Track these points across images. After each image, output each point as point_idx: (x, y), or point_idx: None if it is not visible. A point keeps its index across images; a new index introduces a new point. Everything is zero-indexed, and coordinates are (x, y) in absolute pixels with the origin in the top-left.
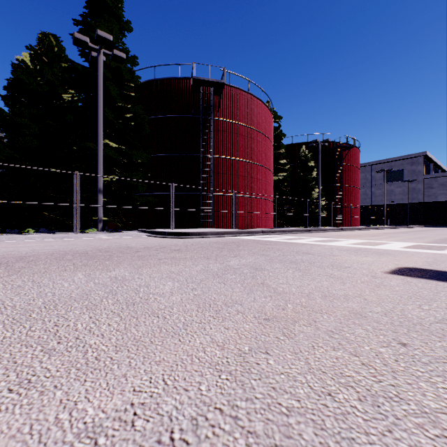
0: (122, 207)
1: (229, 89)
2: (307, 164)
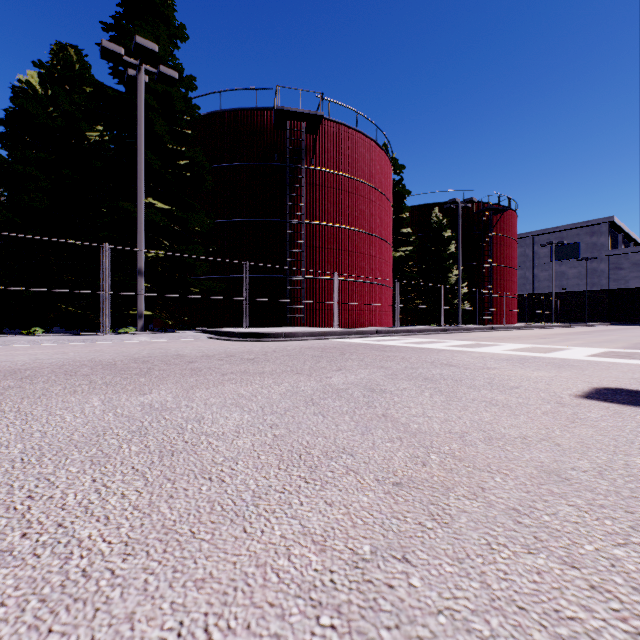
0: (173, 295)
1: (329, 124)
2: (442, 234)
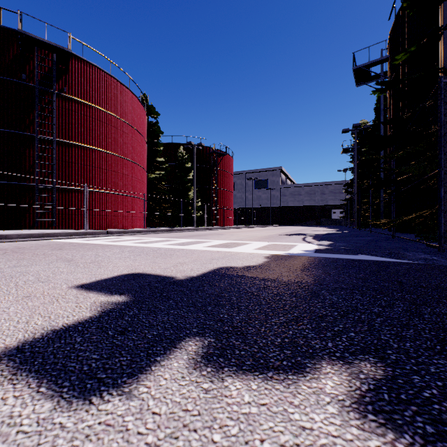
0: None
1: (82, 62)
2: (184, 165)
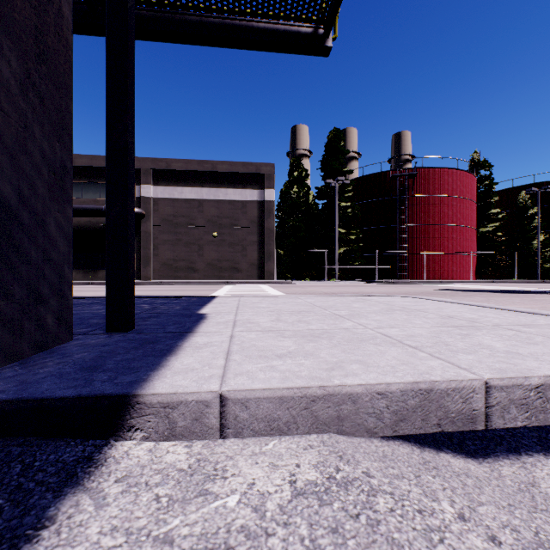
0: (348, 267)
1: (422, 170)
2: (526, 212)
